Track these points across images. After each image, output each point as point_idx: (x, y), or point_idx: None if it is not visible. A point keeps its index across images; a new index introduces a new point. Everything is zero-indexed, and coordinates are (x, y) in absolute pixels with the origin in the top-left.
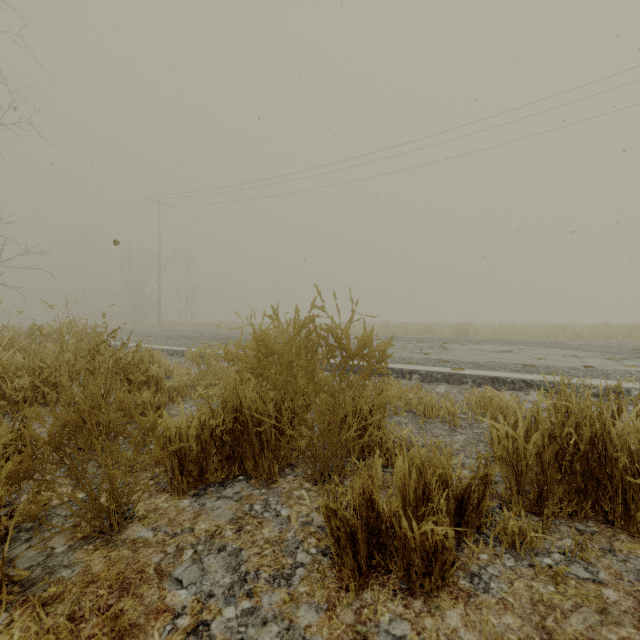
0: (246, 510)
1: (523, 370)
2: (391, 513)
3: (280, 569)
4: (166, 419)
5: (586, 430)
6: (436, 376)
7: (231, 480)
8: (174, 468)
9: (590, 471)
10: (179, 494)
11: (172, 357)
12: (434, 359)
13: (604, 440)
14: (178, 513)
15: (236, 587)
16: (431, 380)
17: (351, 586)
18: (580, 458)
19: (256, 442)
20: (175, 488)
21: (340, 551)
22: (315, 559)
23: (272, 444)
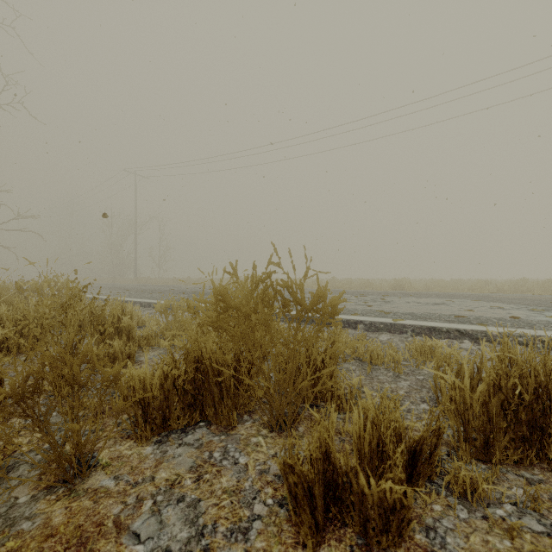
0: (206, 458)
1: (456, 320)
2: (347, 467)
3: (237, 522)
4: (130, 370)
5: (531, 381)
6: (379, 326)
7: (192, 426)
8: (138, 416)
9: (534, 420)
10: (142, 441)
11: (145, 309)
12: (376, 311)
13: (549, 391)
14: (140, 461)
15: (193, 542)
16: (374, 329)
17: (308, 543)
18: (525, 408)
19: (216, 391)
20: (138, 436)
21: (297, 508)
22: (272, 511)
23: (231, 393)
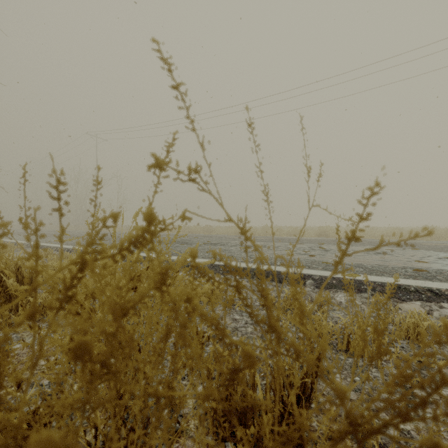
0: None
1: (419, 276)
2: None
3: None
4: None
5: None
6: (331, 282)
7: None
8: None
9: None
10: None
11: None
12: (322, 262)
13: None
14: None
15: None
16: (326, 286)
17: None
18: None
19: None
20: None
21: None
22: None
23: None
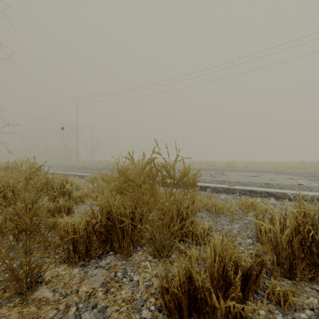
0: (112, 276)
1: (265, 186)
2: (203, 288)
3: None
4: (65, 219)
5: None
6: (219, 189)
7: (105, 254)
8: (69, 249)
9: None
10: (73, 264)
11: (81, 179)
12: (218, 180)
13: None
14: (70, 278)
15: None
16: (217, 191)
17: None
18: (316, 245)
19: (120, 232)
20: (70, 261)
21: (170, 317)
22: (154, 315)
23: (129, 233)
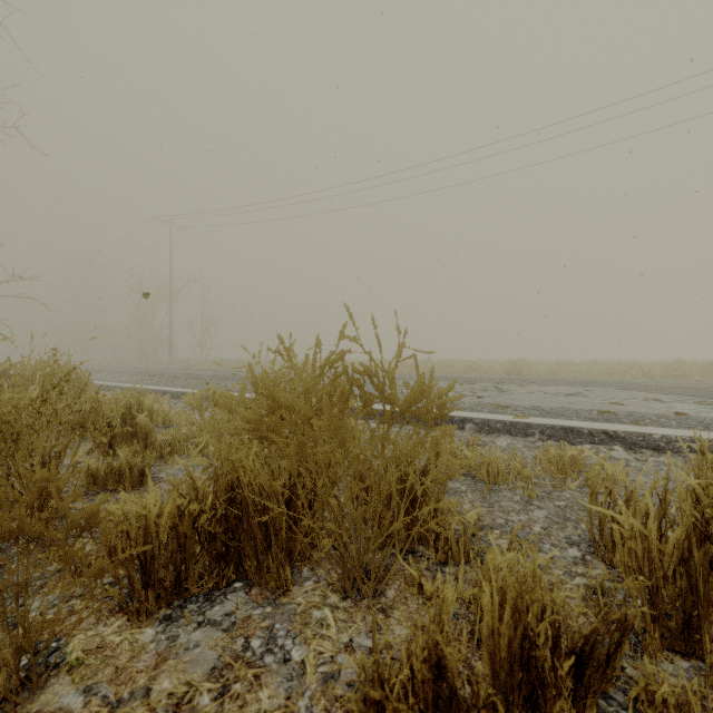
0: (238, 649)
1: (601, 418)
2: (476, 697)
3: None
4: (123, 505)
5: None
6: (495, 425)
7: (223, 590)
8: (133, 580)
9: None
10: (142, 617)
11: (177, 401)
12: (490, 404)
13: None
14: (132, 656)
15: None
16: (489, 430)
17: None
18: None
19: (259, 534)
20: (134, 610)
21: None
22: None
23: (282, 537)
